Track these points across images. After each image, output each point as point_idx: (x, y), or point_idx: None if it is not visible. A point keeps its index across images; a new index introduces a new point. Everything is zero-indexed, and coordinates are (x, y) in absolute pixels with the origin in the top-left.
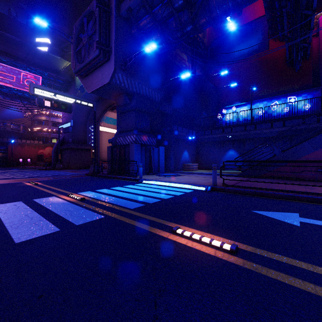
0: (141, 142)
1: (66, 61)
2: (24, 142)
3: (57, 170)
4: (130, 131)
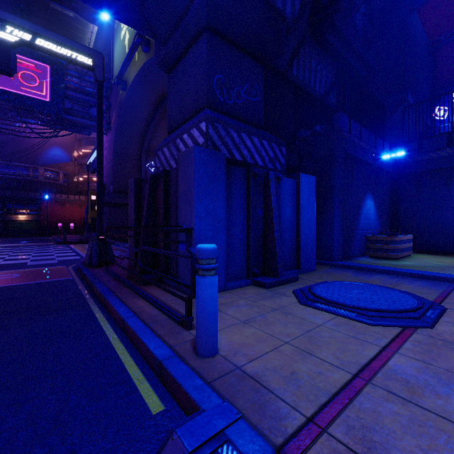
0: (229, 153)
1: (88, 24)
2: (65, 198)
3: (80, 244)
4: (191, 117)
